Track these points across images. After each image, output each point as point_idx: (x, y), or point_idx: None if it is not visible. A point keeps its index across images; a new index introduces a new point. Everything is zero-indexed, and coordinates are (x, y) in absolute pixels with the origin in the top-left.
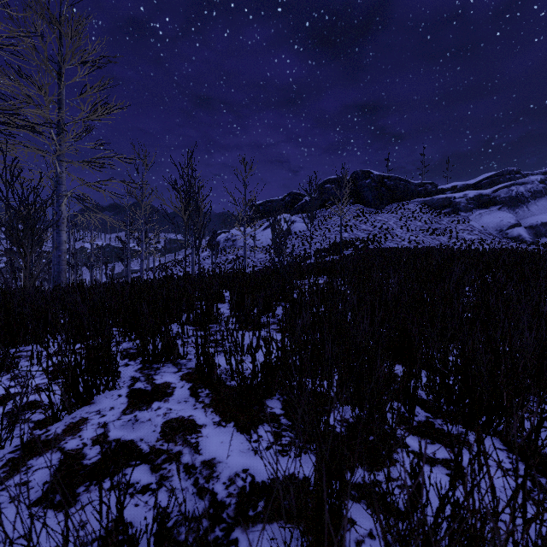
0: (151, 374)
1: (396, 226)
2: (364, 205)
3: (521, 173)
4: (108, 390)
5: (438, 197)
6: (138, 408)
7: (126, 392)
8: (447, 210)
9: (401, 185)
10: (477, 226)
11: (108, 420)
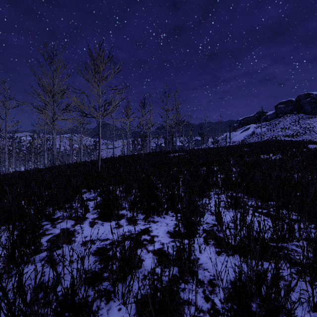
0: None
1: None
2: (304, 114)
3: None
4: None
5: None
6: None
7: None
8: None
9: None
10: None
11: None
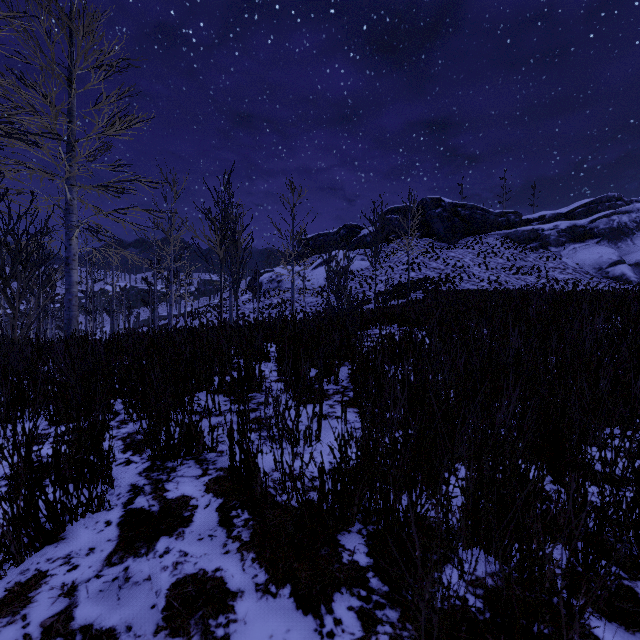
0: (162, 480)
1: (472, 263)
2: (434, 239)
3: (624, 199)
4: (90, 512)
5: (522, 229)
6: (132, 552)
7: (118, 516)
8: (534, 245)
9: (478, 215)
10: (571, 263)
11: (80, 579)
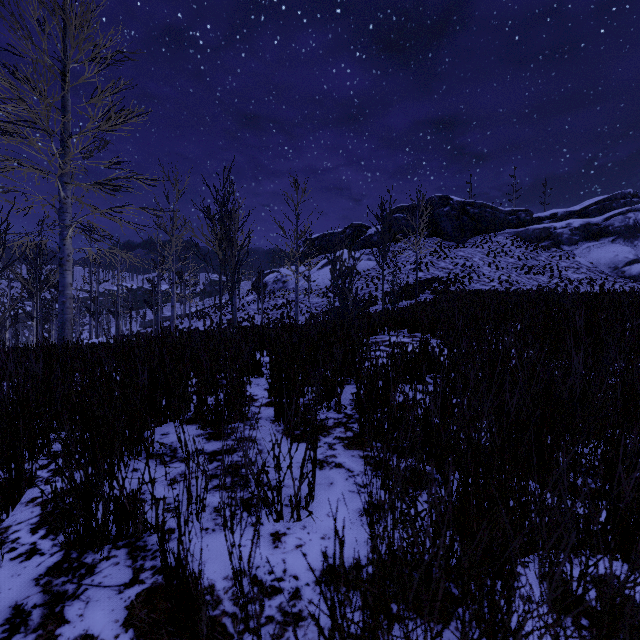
0: (65, 597)
1: (482, 263)
2: (442, 238)
3: (639, 196)
4: None
5: (533, 228)
6: None
7: None
8: (545, 243)
9: (487, 214)
10: (584, 262)
11: None
